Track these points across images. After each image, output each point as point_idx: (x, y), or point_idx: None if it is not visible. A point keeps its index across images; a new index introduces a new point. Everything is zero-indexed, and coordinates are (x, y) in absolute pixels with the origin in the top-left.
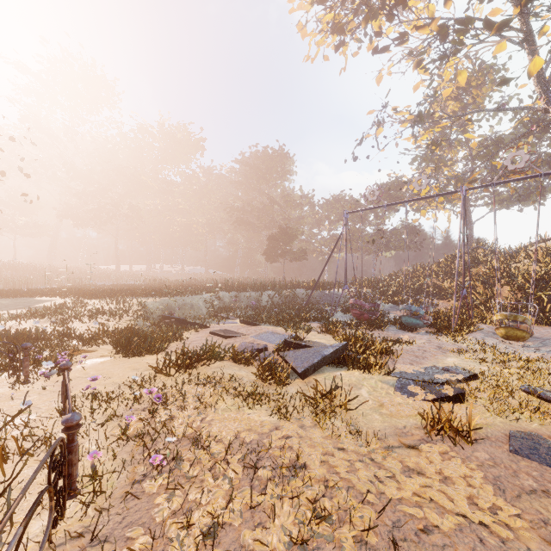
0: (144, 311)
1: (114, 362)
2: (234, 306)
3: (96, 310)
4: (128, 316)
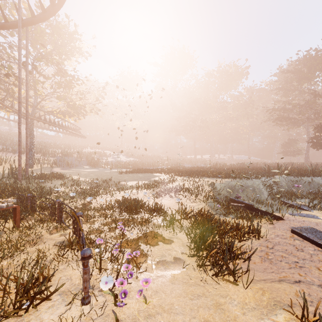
0: (213, 191)
1: (185, 285)
2: (296, 192)
3: (180, 187)
4: (201, 196)
